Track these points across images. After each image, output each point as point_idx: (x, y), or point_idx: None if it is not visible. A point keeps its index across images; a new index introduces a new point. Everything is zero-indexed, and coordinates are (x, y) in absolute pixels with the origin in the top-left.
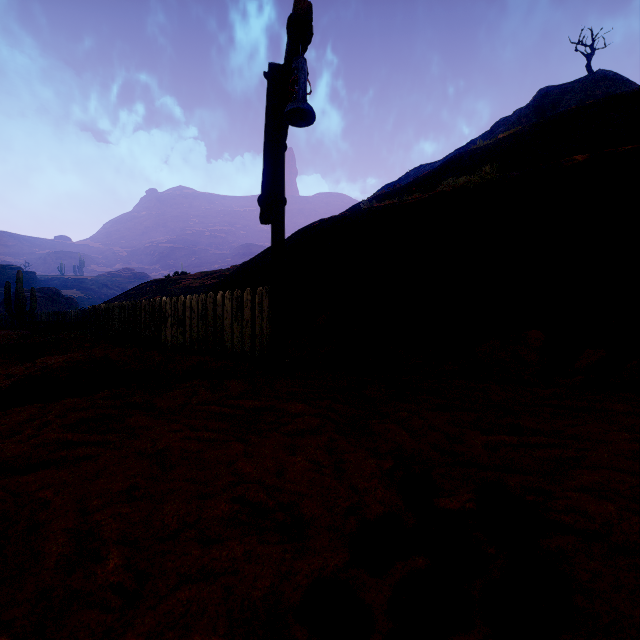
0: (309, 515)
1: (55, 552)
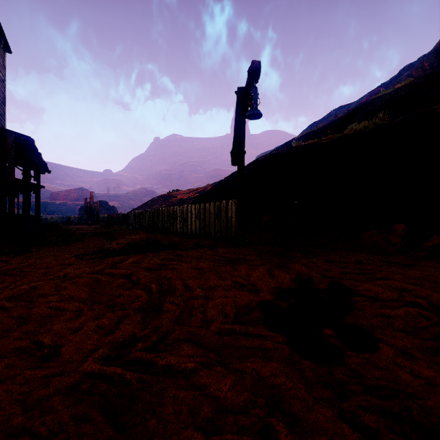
0: (260, 287)
1: (180, 287)
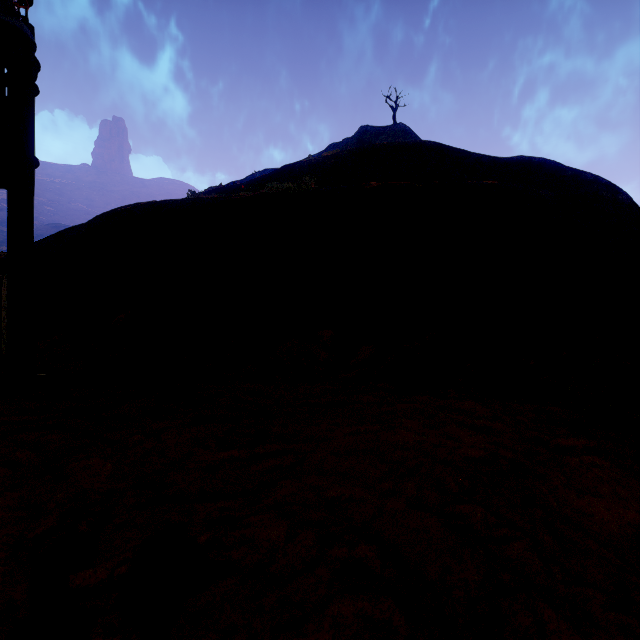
0: None
1: None
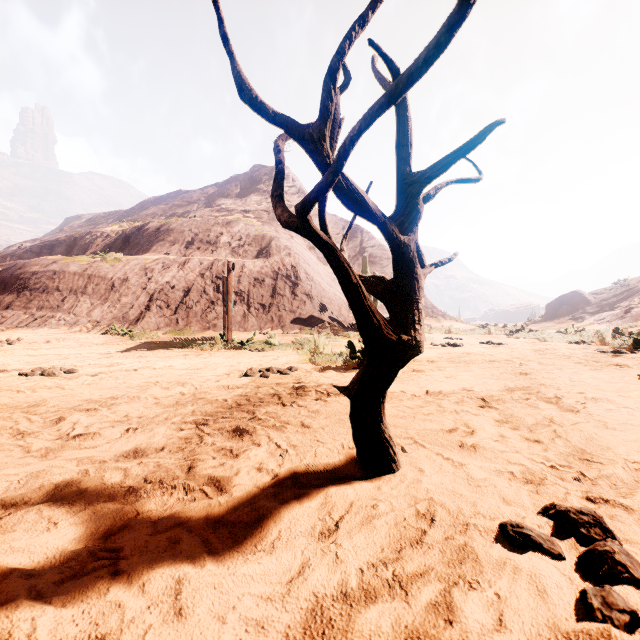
0: None
1: None
